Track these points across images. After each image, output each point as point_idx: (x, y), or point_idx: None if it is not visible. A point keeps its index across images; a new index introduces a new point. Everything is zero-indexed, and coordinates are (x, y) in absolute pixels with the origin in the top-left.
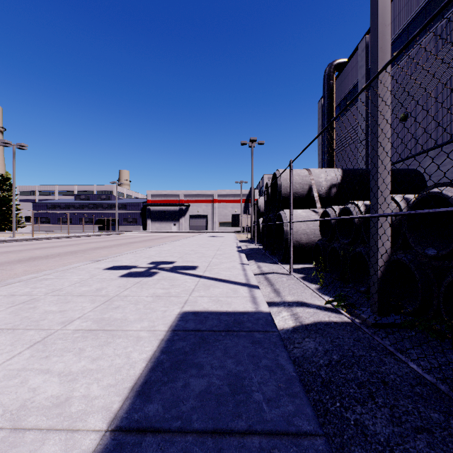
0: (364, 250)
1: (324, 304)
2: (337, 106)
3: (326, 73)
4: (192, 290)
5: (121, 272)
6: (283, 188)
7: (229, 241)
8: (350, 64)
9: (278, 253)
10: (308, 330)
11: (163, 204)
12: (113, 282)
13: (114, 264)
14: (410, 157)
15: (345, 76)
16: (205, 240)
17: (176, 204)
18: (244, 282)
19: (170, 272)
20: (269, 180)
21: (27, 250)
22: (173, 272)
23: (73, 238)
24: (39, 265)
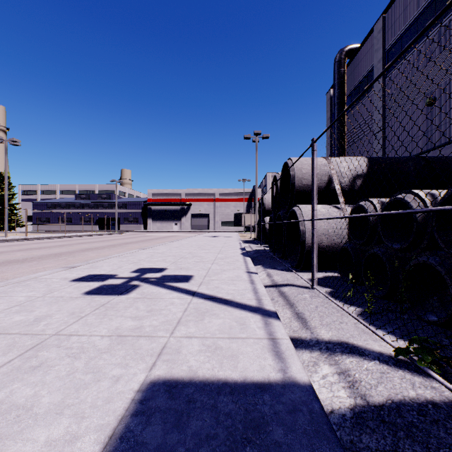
0: (435, 261)
1: (394, 356)
2: (348, 96)
3: (337, 60)
4: (178, 322)
5: (90, 285)
6: (297, 180)
7: (232, 241)
8: (363, 49)
9: (290, 257)
10: (388, 426)
11: (164, 203)
12: (69, 303)
13: (89, 272)
14: (439, 146)
15: (358, 62)
16: (206, 240)
17: (177, 203)
18: (254, 304)
19: (154, 285)
20: (277, 173)
21: (8, 252)
22: (159, 285)
23: (69, 238)
24: (7, 271)
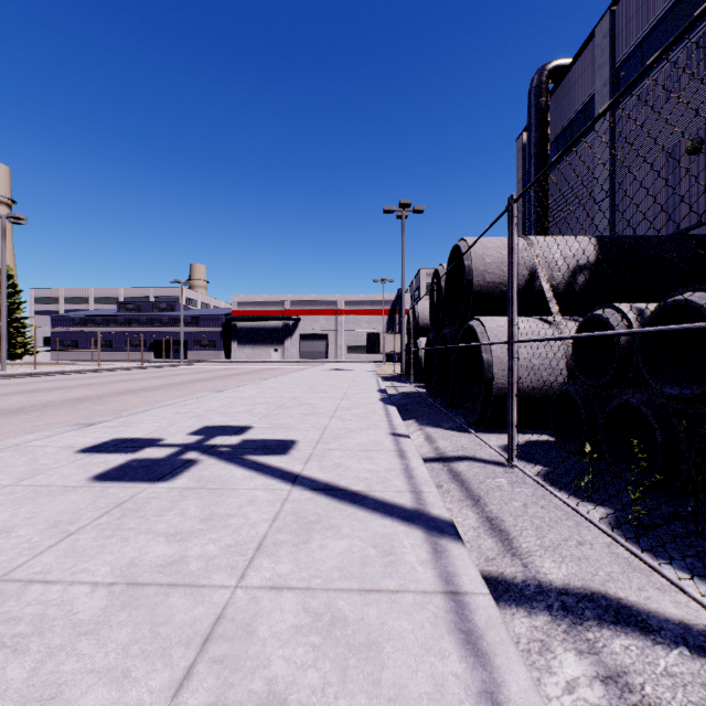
0: None
1: None
2: (552, 143)
3: (534, 84)
4: (257, 547)
5: (110, 460)
6: (476, 274)
7: (364, 378)
8: (577, 66)
9: (464, 405)
10: None
11: (257, 317)
12: (57, 500)
13: (115, 434)
14: None
15: (569, 88)
16: (322, 376)
17: (278, 317)
18: (409, 503)
19: (225, 461)
20: (440, 265)
21: None
22: (233, 461)
23: (104, 372)
24: None
